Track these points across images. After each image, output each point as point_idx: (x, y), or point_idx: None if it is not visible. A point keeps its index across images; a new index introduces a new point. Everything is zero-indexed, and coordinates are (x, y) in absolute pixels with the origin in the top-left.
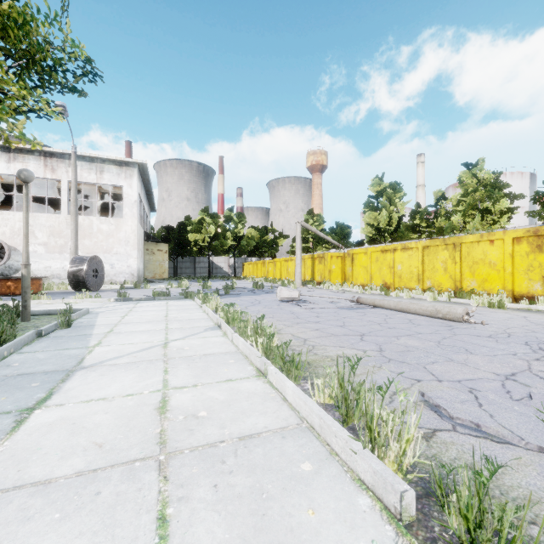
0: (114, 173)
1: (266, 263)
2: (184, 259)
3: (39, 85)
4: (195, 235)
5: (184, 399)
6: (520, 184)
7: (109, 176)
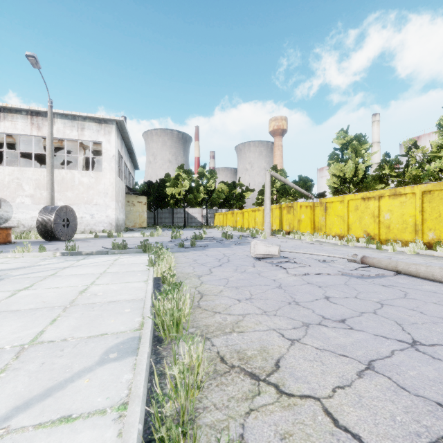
0: (94, 130)
1: (234, 214)
2: (164, 210)
3: None
4: (172, 189)
5: None
6: None
7: (89, 133)
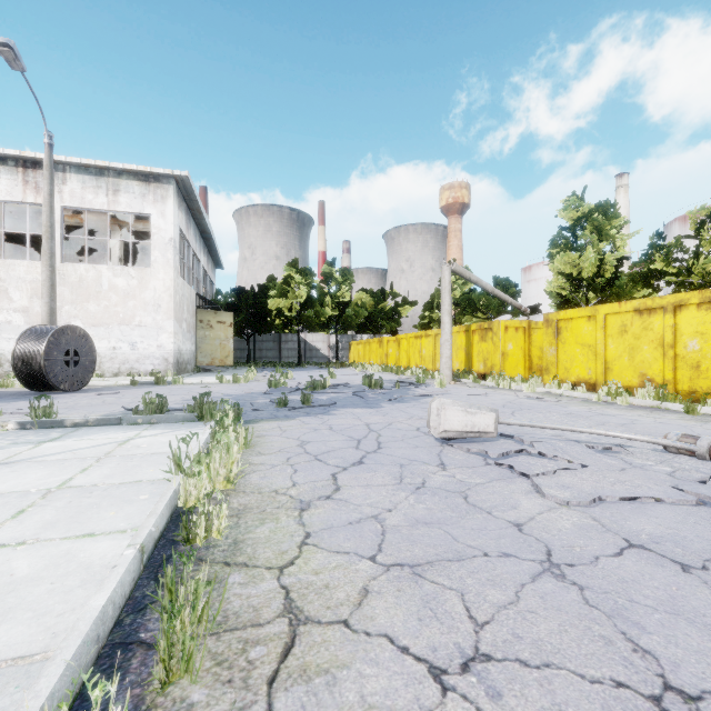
0: (136, 194)
1: (384, 342)
2: (265, 337)
3: None
4: (277, 300)
5: None
6: None
7: (127, 198)
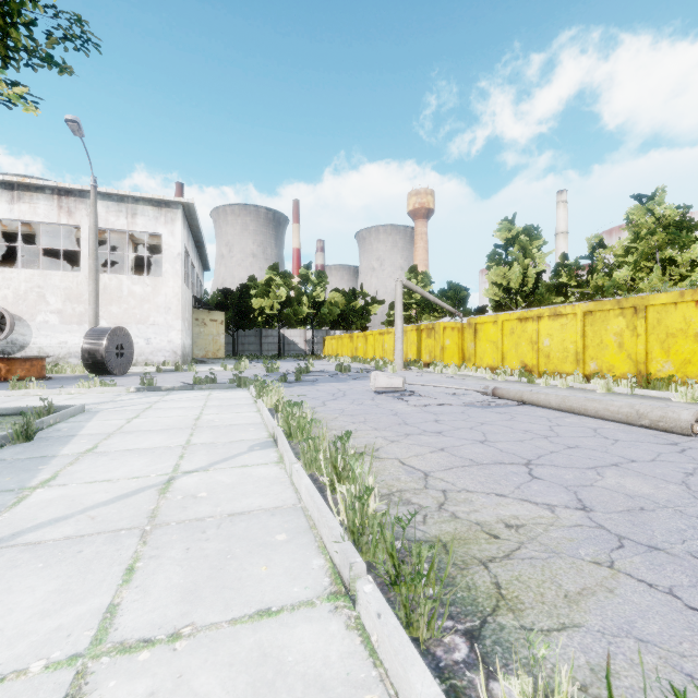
0: (150, 217)
1: (354, 338)
2: (247, 332)
3: None
4: (260, 300)
5: None
6: None
7: (143, 220)
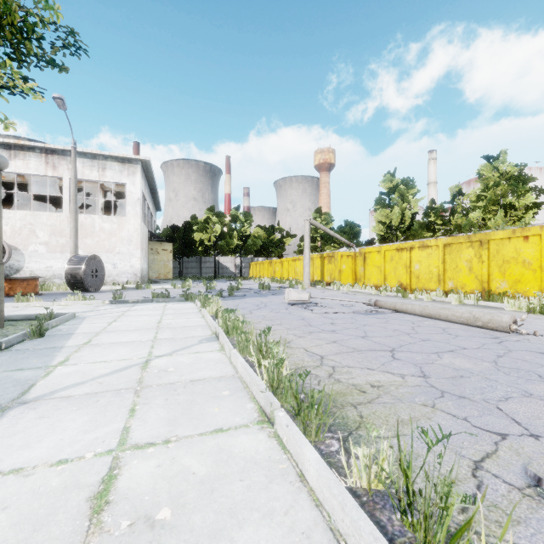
0: (116, 170)
1: (273, 263)
2: (190, 259)
3: (12, 57)
4: (200, 234)
5: (143, 473)
6: (539, 180)
7: (111, 173)
